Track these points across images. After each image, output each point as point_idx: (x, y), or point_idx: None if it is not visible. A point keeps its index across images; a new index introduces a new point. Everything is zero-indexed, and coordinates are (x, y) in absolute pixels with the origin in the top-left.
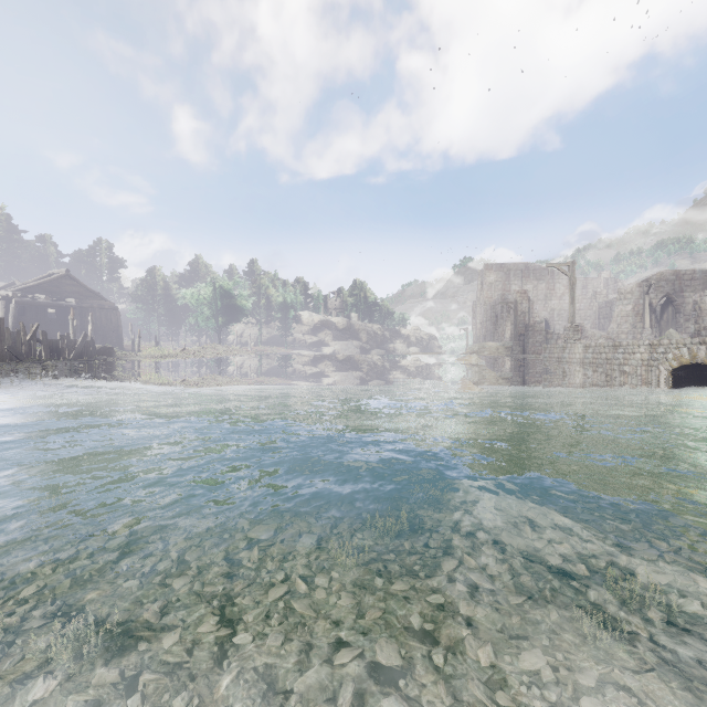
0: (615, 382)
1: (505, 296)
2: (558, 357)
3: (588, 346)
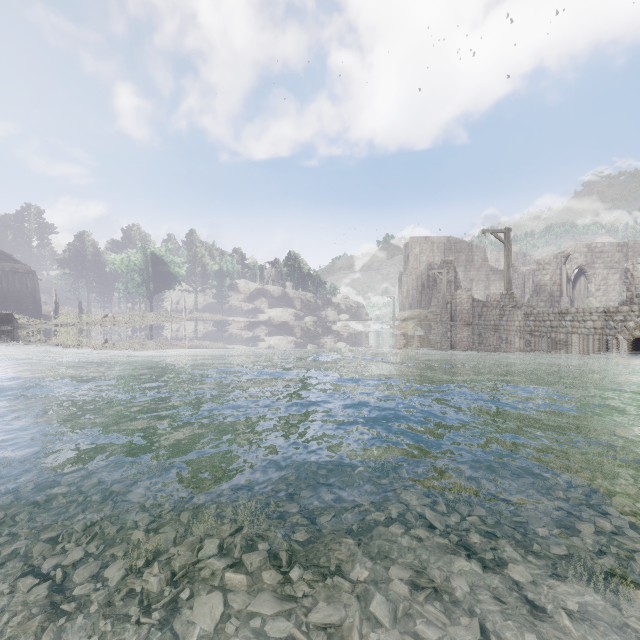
0: (564, 352)
1: (431, 266)
2: (495, 324)
3: (529, 313)
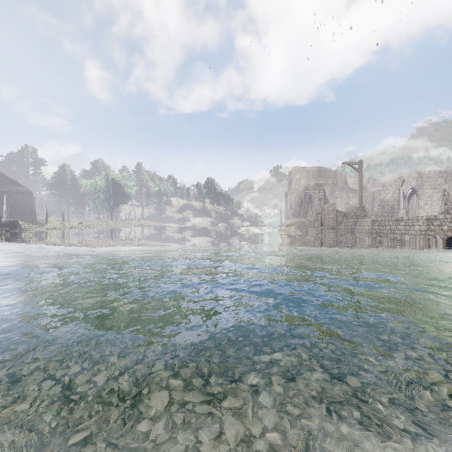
0: (399, 247)
1: (307, 188)
2: (351, 228)
3: (375, 220)
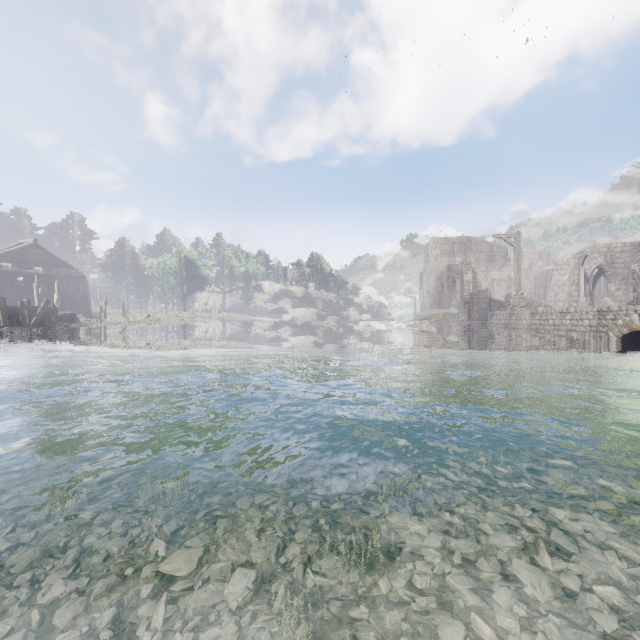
0: (563, 348)
1: (450, 267)
2: (505, 323)
3: (535, 313)
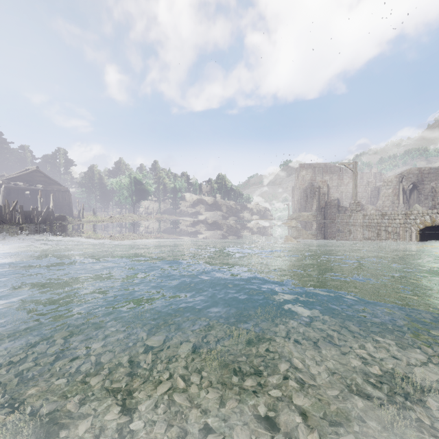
0: (383, 238)
1: (312, 184)
2: (346, 221)
3: (365, 215)
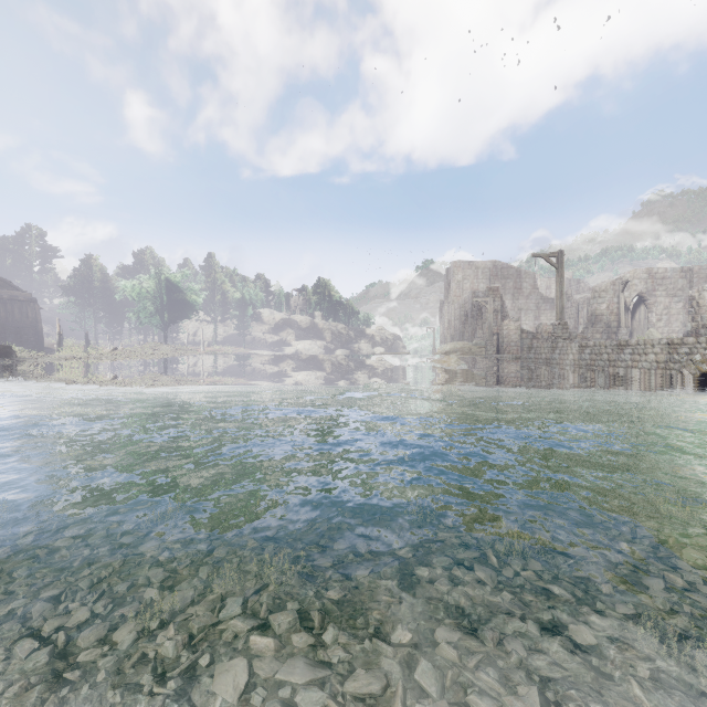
0: (623, 388)
1: (476, 294)
2: (546, 358)
3: (584, 345)
